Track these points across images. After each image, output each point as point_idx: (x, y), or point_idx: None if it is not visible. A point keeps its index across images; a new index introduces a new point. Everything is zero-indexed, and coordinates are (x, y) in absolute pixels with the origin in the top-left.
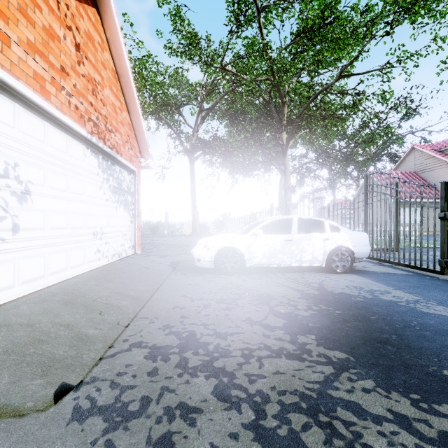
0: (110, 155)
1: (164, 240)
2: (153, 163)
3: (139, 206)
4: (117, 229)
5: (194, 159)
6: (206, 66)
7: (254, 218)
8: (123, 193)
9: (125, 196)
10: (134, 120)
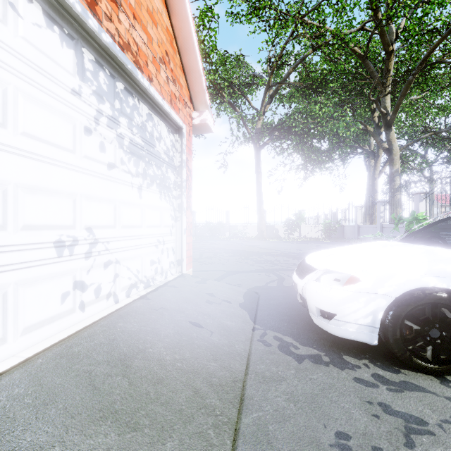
0: (119, 66)
1: (226, 244)
2: (213, 122)
3: (190, 192)
4: (143, 232)
5: (260, 147)
6: (275, 28)
7: (333, 218)
8: (157, 163)
9: (162, 169)
10: (178, 28)
